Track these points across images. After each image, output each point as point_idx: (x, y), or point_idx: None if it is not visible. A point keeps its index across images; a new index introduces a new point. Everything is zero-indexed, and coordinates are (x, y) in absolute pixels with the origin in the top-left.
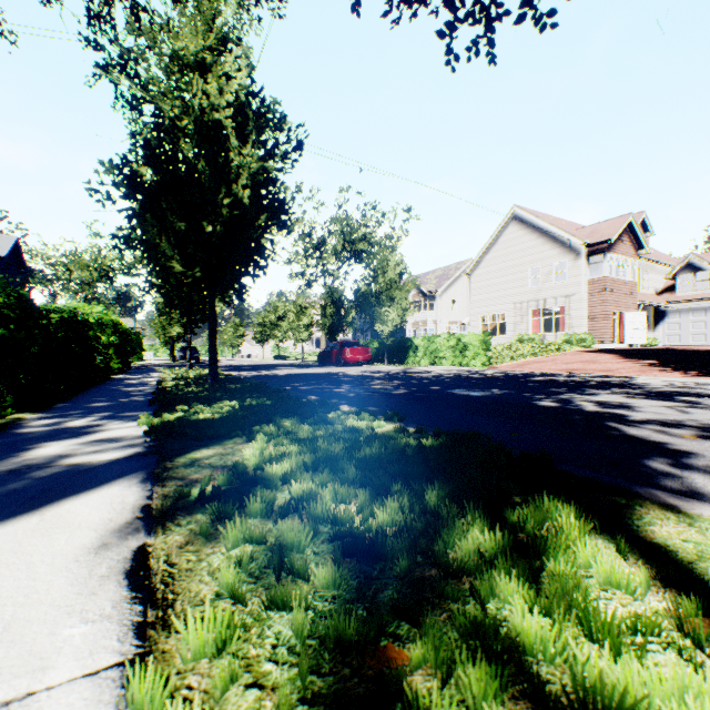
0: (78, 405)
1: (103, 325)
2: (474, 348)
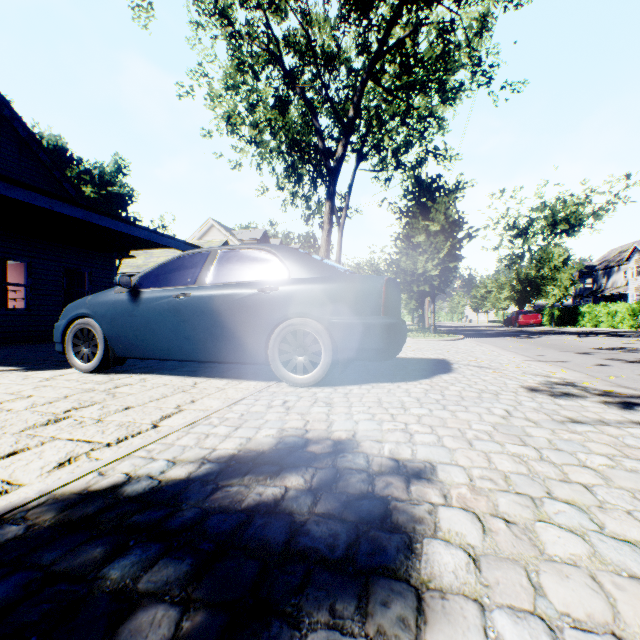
0: None
1: None
2: (620, 315)
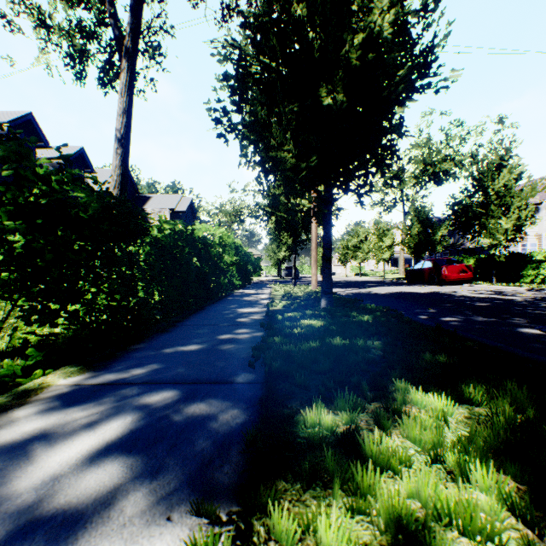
0: (161, 346)
1: (225, 246)
2: None
